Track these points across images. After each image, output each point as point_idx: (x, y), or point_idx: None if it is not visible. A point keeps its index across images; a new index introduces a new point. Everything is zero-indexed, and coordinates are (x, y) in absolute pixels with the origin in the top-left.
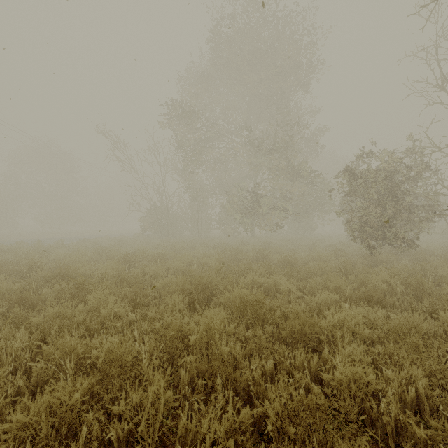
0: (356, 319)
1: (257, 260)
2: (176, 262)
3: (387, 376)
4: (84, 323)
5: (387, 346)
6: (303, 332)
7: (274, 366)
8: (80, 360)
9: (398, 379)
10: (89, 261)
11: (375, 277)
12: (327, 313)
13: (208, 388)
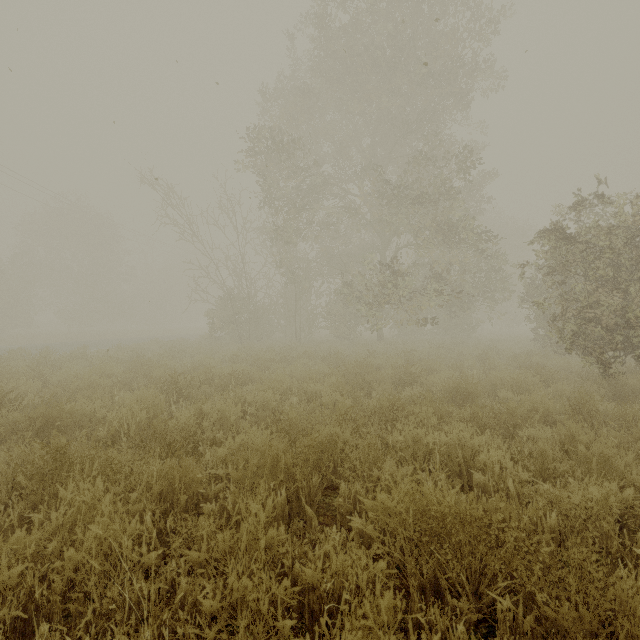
0: None
1: (399, 383)
2: (260, 392)
3: None
4: (19, 586)
5: None
6: None
7: None
8: None
9: None
10: (113, 386)
11: None
12: (639, 553)
13: None
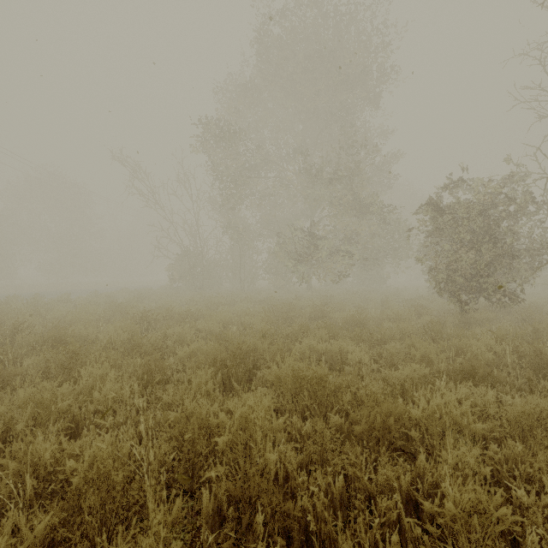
0: (462, 407)
1: (315, 318)
2: (209, 322)
3: (518, 499)
4: (69, 411)
5: (512, 449)
6: (386, 426)
7: (344, 478)
8: (52, 473)
9: (539, 506)
10: (97, 320)
11: (476, 343)
12: (416, 396)
13: (243, 529)
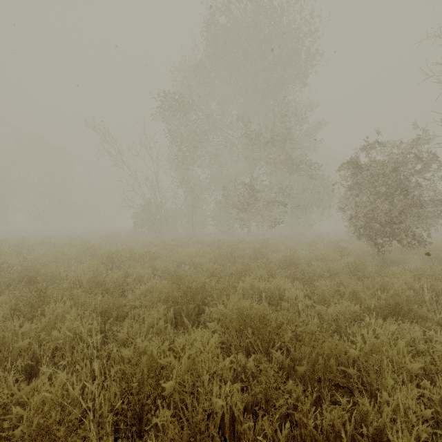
0: (397, 346)
1: (254, 258)
2: (164, 262)
3: None
4: (29, 349)
5: None
6: (327, 366)
7: (287, 416)
8: (0, 418)
9: None
10: (70, 260)
11: (397, 281)
12: (350, 332)
13: None
